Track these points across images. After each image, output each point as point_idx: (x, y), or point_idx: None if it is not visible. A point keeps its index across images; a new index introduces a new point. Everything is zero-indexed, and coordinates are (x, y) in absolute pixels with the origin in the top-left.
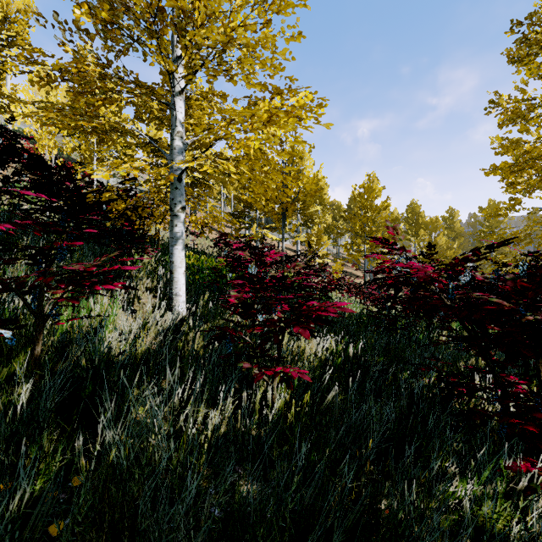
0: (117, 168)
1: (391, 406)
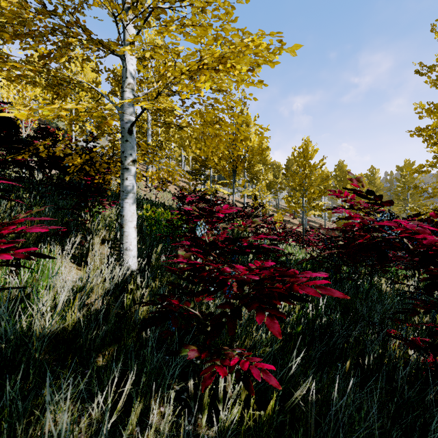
0: (75, 125)
1: (375, 401)
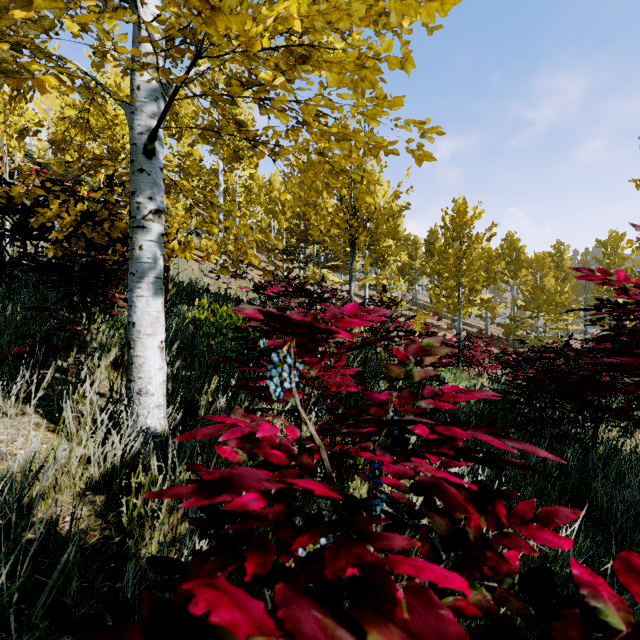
0: (64, 155)
1: None
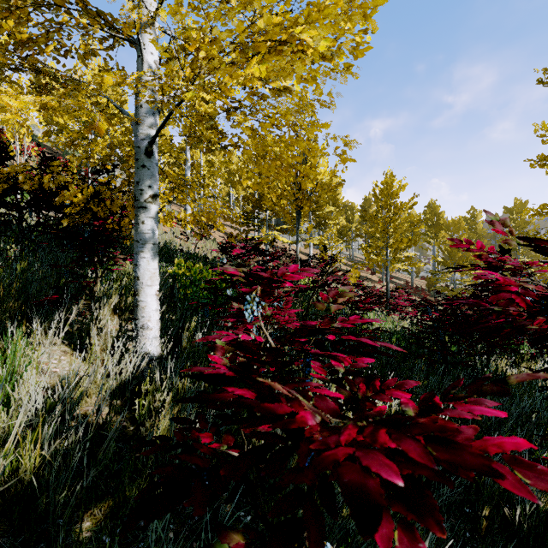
0: (76, 148)
1: None
